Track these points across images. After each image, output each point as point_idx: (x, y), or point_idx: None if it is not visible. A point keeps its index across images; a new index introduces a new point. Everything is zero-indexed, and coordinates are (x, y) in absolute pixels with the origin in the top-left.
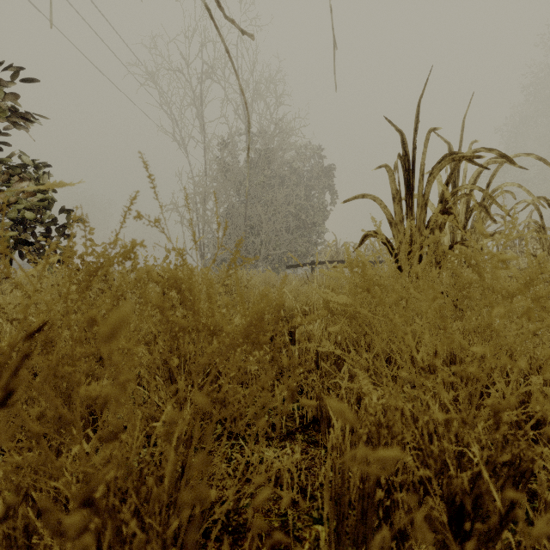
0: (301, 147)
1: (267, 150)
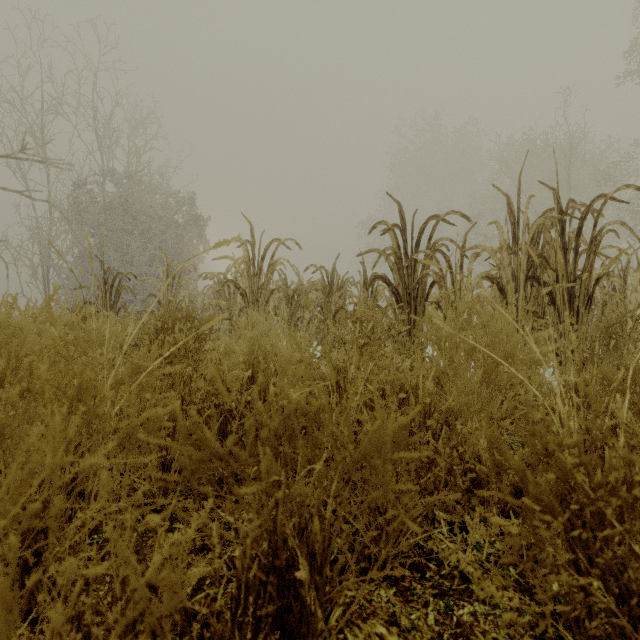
0: (171, 194)
1: (125, 198)
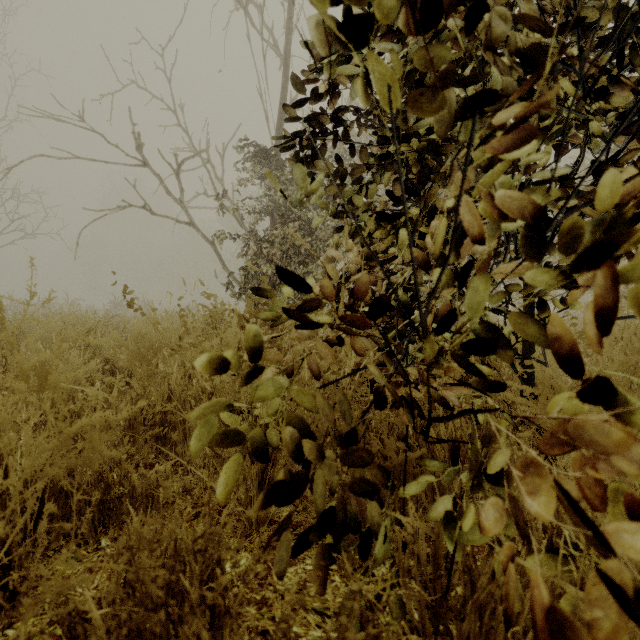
0: None
1: None
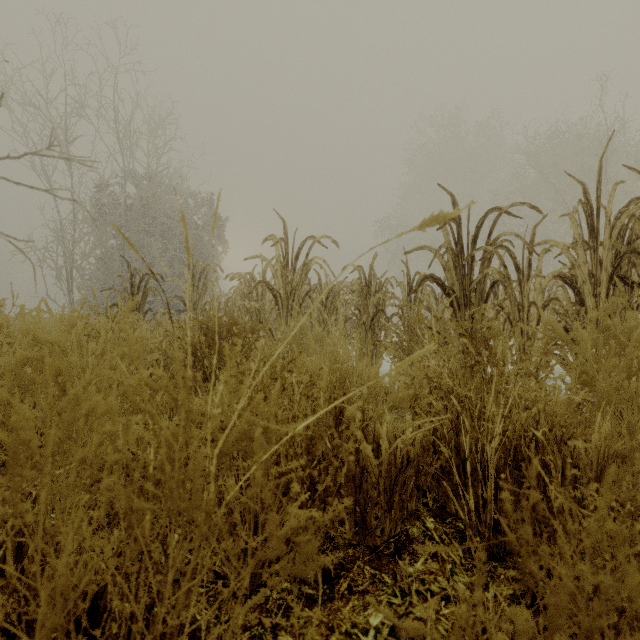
0: (191, 195)
1: (146, 199)
